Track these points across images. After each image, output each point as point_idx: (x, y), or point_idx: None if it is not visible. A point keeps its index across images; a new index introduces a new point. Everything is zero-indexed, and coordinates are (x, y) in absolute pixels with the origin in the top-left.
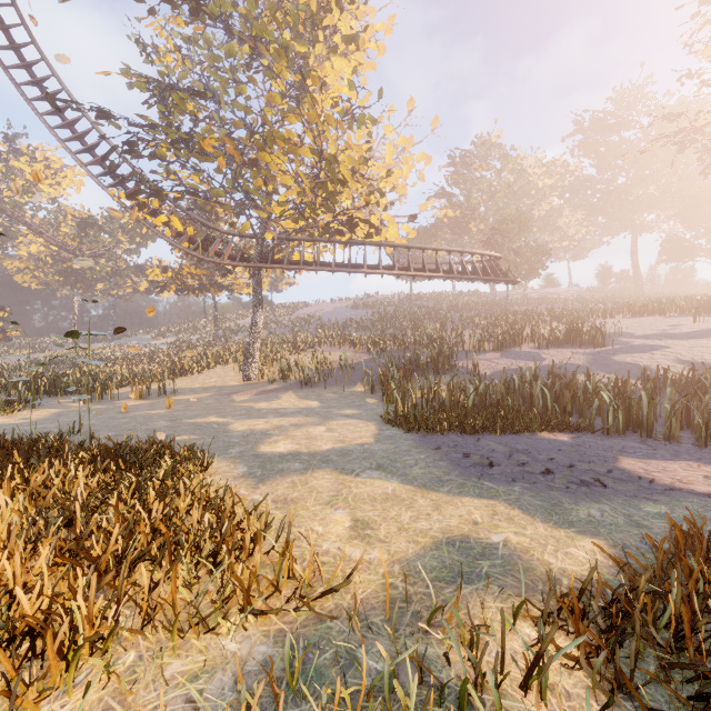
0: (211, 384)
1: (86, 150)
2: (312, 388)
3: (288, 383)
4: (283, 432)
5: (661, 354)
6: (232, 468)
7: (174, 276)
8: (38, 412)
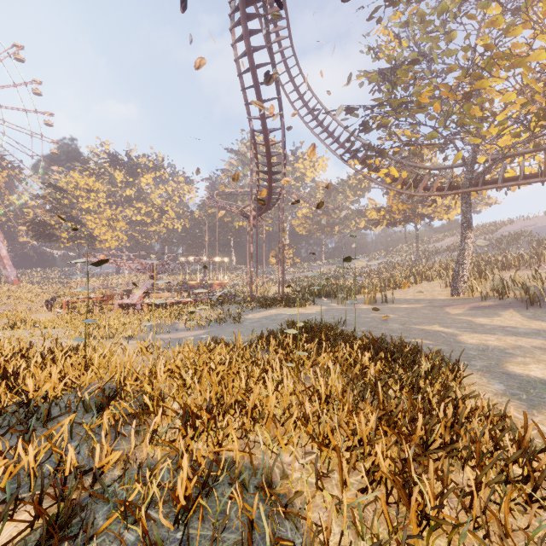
0: (421, 297)
1: (334, 141)
2: (541, 308)
3: (505, 301)
4: (528, 354)
5: None
6: (485, 382)
7: (385, 213)
8: (316, 307)
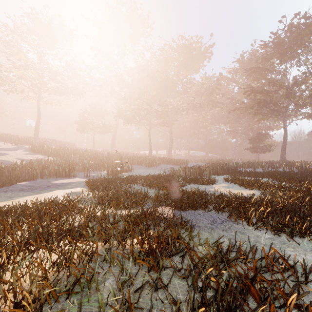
0: None
1: None
2: None
3: None
4: None
5: (10, 156)
6: None
7: None
8: None
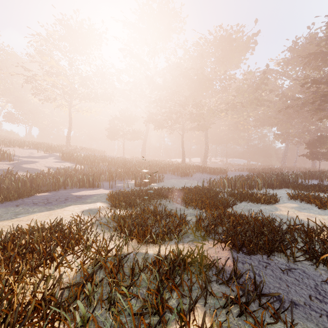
0: None
1: None
2: None
3: None
4: None
5: (39, 164)
6: None
7: None
8: None
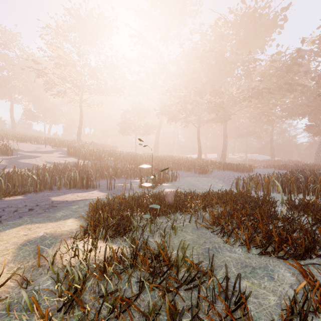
0: None
1: None
2: None
3: None
4: None
5: (39, 159)
6: None
7: None
8: None
